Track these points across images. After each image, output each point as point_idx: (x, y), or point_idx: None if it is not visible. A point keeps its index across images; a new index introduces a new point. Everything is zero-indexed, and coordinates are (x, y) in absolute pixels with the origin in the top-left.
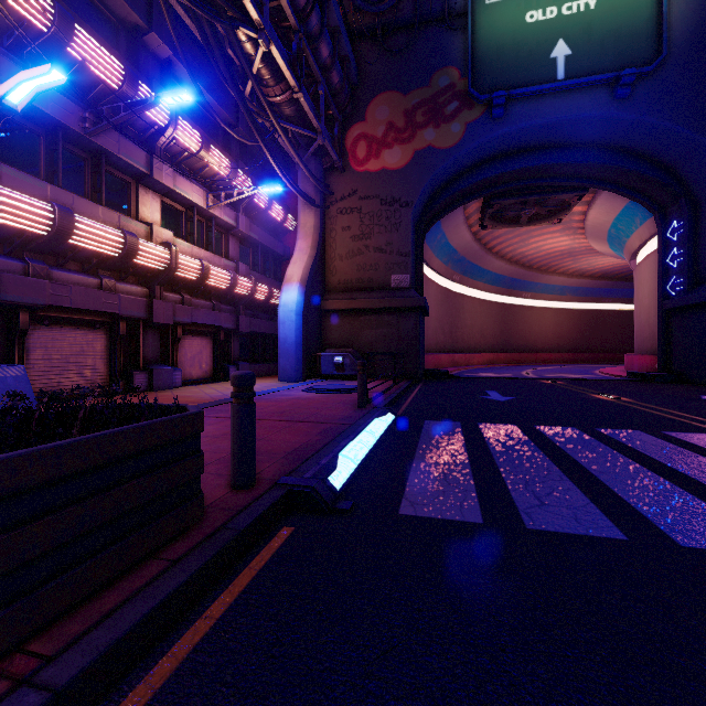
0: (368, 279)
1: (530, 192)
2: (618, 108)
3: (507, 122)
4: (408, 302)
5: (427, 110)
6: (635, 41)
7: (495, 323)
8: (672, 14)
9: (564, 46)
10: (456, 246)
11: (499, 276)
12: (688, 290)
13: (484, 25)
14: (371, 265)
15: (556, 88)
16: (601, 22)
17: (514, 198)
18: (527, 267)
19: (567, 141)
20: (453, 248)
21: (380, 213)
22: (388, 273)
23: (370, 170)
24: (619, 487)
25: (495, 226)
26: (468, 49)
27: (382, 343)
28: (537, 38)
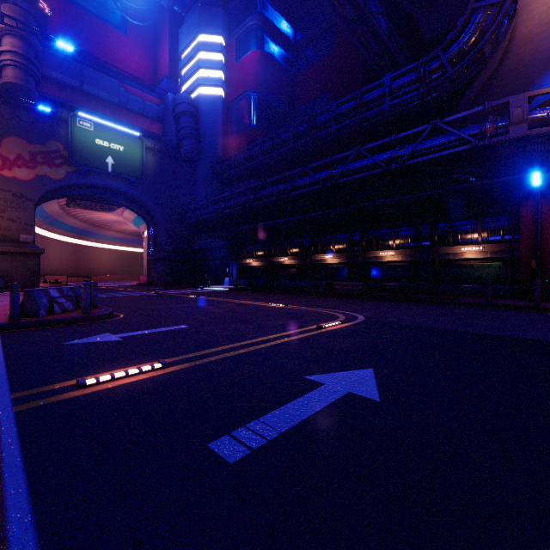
0: (4, 235)
1: (96, 201)
2: (131, 188)
3: (88, 178)
4: (34, 250)
5: (44, 157)
6: (136, 169)
7: (71, 256)
8: (147, 163)
9: (111, 159)
10: (48, 210)
11: (74, 227)
12: (155, 254)
13: (77, 135)
14: (5, 227)
15: (108, 174)
16: (125, 157)
17: (89, 201)
18: (93, 224)
19: (113, 190)
20: (46, 211)
21: (12, 200)
22: (19, 233)
23: (4, 175)
24: (116, 295)
25: (76, 207)
26: (69, 141)
27: (15, 270)
28: (101, 151)
